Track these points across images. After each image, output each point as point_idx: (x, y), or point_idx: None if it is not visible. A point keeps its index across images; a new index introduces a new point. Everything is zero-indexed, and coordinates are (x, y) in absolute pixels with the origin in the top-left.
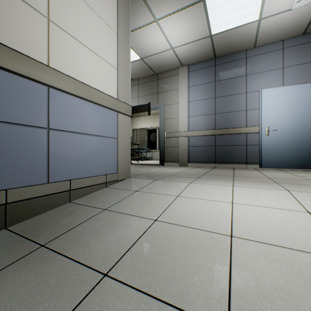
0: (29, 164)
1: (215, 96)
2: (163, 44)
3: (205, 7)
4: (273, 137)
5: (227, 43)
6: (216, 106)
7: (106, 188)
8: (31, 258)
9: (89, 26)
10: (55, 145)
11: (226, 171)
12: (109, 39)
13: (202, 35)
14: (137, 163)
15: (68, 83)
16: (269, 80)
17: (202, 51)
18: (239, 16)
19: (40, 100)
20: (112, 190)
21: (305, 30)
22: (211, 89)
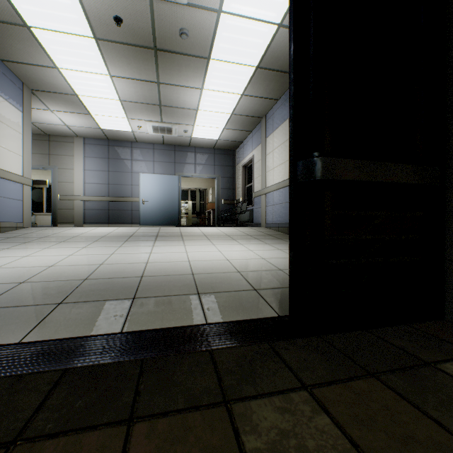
0: None
1: (109, 170)
2: (58, 121)
3: (93, 117)
4: (147, 206)
5: (115, 135)
6: (110, 178)
7: (18, 230)
8: (13, 238)
9: (8, 137)
10: None
11: None
12: (18, 140)
13: (94, 126)
14: None
15: (1, 173)
16: (147, 167)
17: (96, 134)
18: (119, 127)
19: None
20: (24, 230)
21: (164, 143)
22: (105, 164)
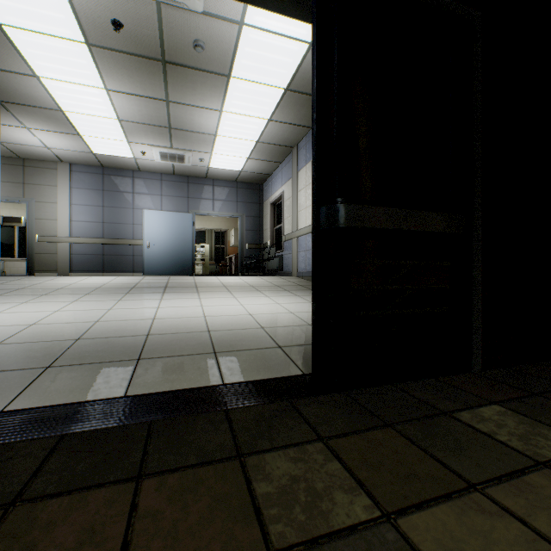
0: None
1: (103, 205)
2: (36, 142)
3: (83, 138)
4: (153, 250)
5: (112, 161)
6: (105, 215)
7: None
8: None
9: None
10: None
11: None
12: None
13: (84, 150)
14: None
15: None
16: (152, 203)
17: (87, 159)
18: (117, 152)
19: None
20: None
21: (175, 173)
22: (99, 197)
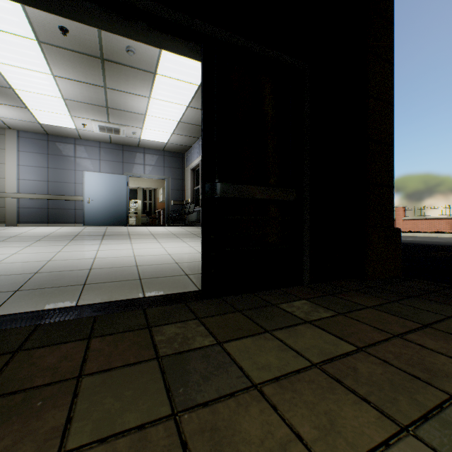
0: None
1: (48, 167)
2: None
3: (30, 111)
4: (93, 205)
5: (56, 130)
6: (50, 175)
7: None
8: None
9: None
10: None
11: None
12: None
13: (31, 120)
14: None
15: None
16: (92, 166)
17: (34, 128)
18: (61, 123)
19: None
20: None
21: (111, 142)
22: (44, 160)
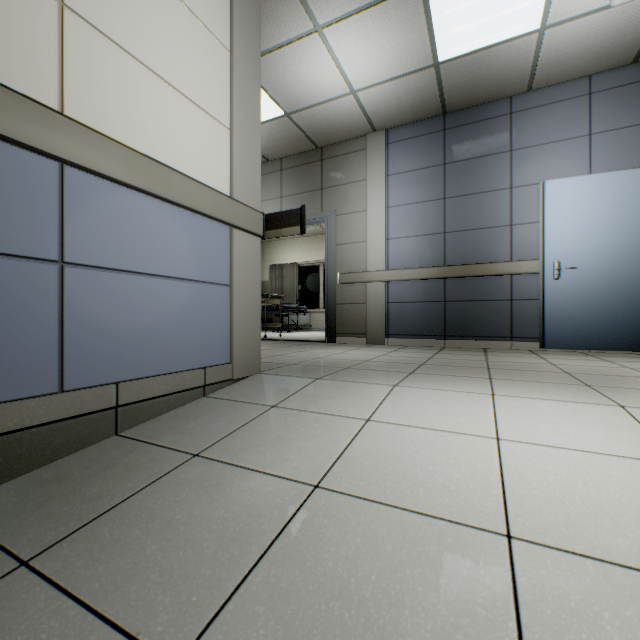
0: (11, 348)
1: (443, 196)
2: (334, 84)
3: None
4: (569, 284)
5: (470, 80)
6: (448, 217)
7: (205, 399)
8: None
9: (163, 29)
10: (78, 301)
11: (470, 357)
12: (212, 62)
13: (417, 62)
14: (279, 338)
15: (111, 157)
16: (561, 162)
17: (418, 99)
18: (499, 20)
19: (40, 194)
20: (218, 403)
21: (639, 53)
22: (435, 181)
